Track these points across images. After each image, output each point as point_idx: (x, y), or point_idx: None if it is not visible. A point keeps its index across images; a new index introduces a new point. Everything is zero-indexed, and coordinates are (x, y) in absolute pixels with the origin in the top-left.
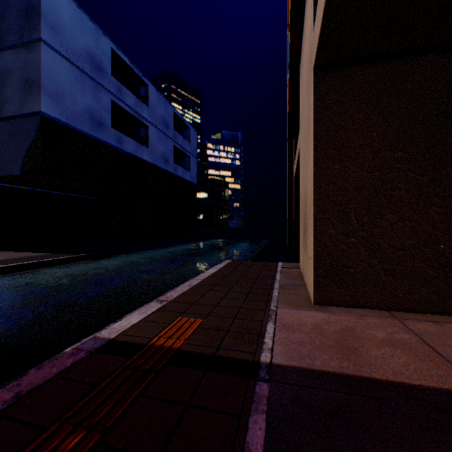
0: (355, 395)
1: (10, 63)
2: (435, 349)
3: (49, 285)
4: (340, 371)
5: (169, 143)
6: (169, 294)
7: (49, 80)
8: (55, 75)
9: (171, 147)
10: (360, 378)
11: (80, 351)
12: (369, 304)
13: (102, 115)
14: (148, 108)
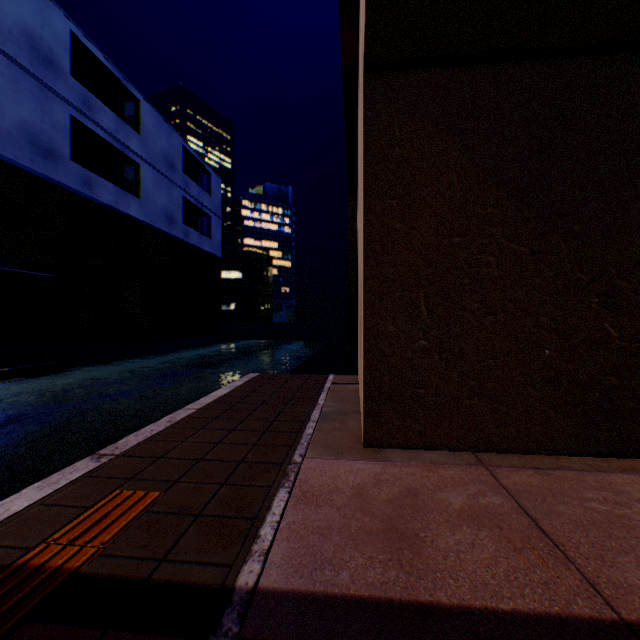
0: None
1: None
2: (538, 523)
3: None
4: (381, 595)
5: (175, 194)
6: (122, 441)
7: None
8: None
9: (180, 200)
10: (414, 609)
11: None
12: (447, 443)
13: (54, 139)
14: (140, 136)
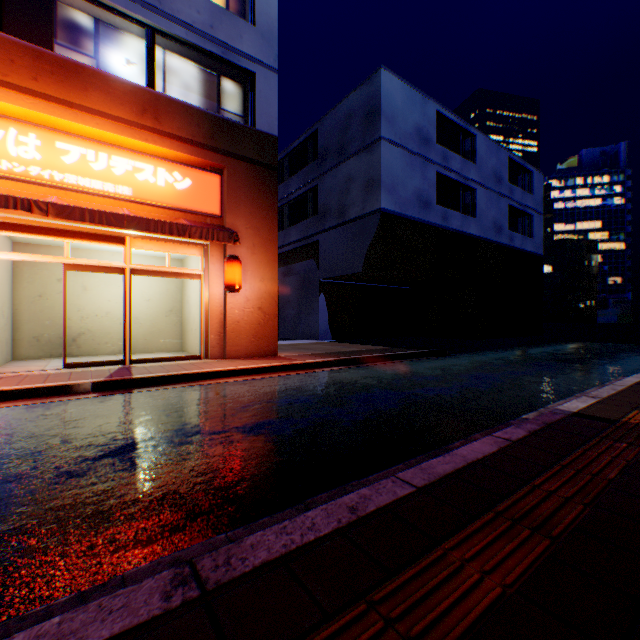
0: None
1: (352, 170)
2: None
3: (430, 374)
4: None
5: (501, 204)
6: (593, 393)
7: (386, 175)
8: (390, 167)
9: (504, 209)
10: None
11: (556, 413)
12: None
13: (428, 193)
14: (475, 165)
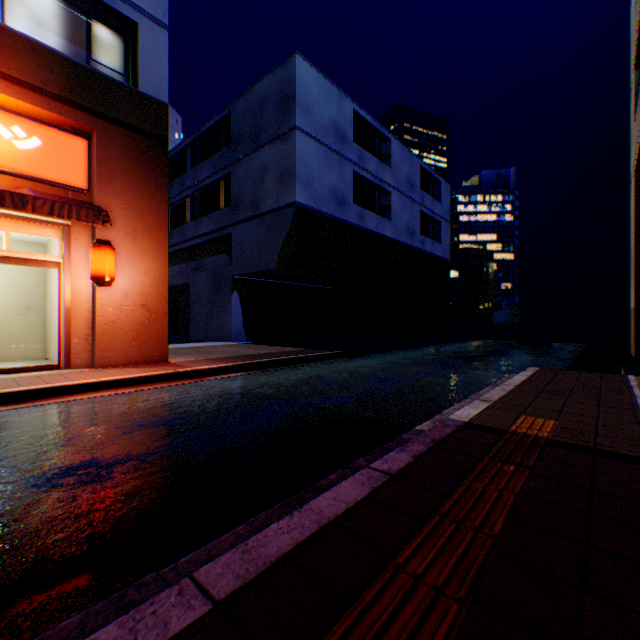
0: None
1: (267, 159)
2: None
3: (336, 378)
4: None
5: (414, 209)
6: (486, 396)
7: (301, 167)
8: (305, 160)
9: (417, 214)
10: None
11: (448, 425)
12: None
13: (344, 191)
14: (390, 169)
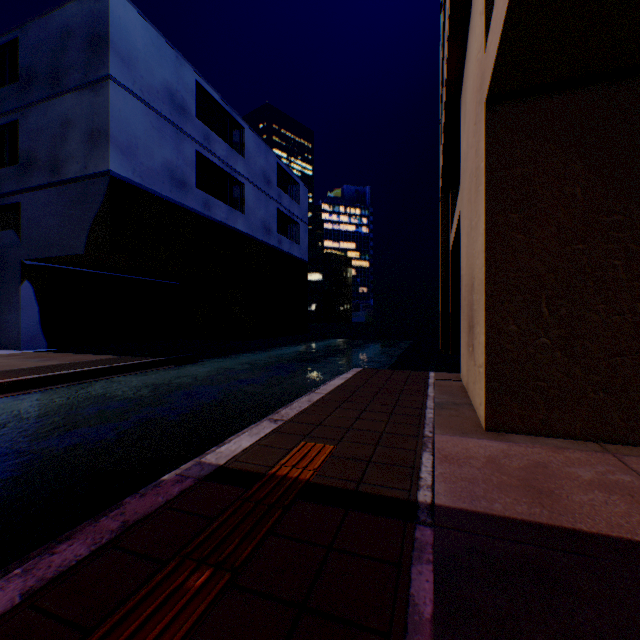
0: (553, 549)
1: (71, 110)
2: None
3: (126, 397)
4: (530, 519)
5: (271, 206)
6: (283, 412)
7: (120, 129)
8: (126, 122)
9: (274, 212)
10: (559, 529)
11: (186, 478)
12: (569, 433)
13: (185, 171)
14: (244, 159)
